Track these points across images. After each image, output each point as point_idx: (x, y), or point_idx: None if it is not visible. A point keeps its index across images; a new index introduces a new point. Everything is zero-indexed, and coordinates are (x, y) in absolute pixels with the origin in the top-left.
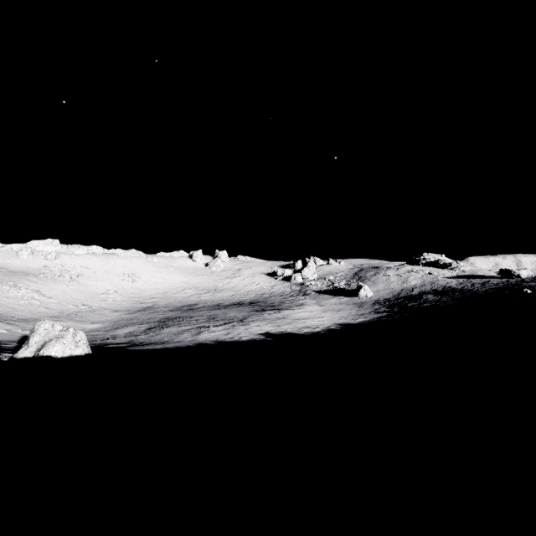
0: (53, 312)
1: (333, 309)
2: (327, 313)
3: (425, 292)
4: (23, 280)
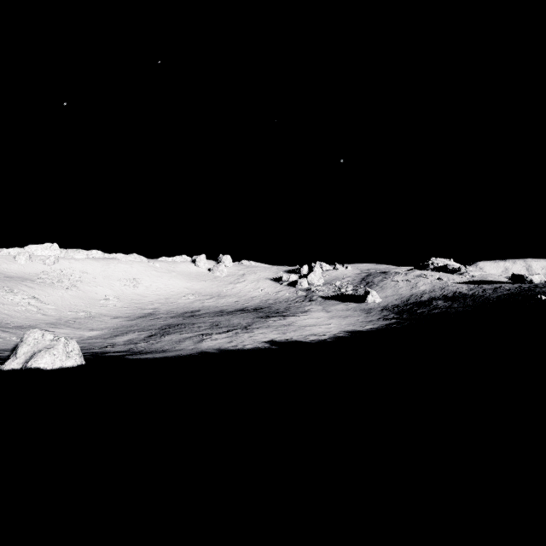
0: (50, 319)
1: (340, 315)
2: (334, 320)
3: (434, 298)
4: (20, 285)
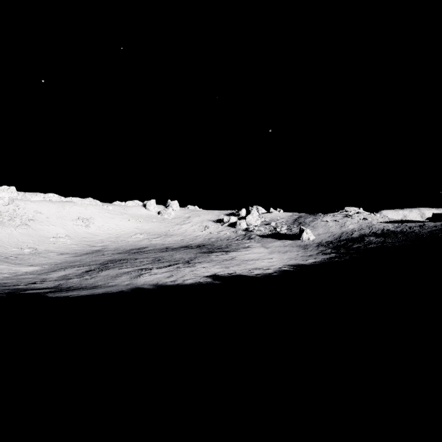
0: None
1: (280, 251)
2: (275, 255)
3: (365, 235)
4: None
